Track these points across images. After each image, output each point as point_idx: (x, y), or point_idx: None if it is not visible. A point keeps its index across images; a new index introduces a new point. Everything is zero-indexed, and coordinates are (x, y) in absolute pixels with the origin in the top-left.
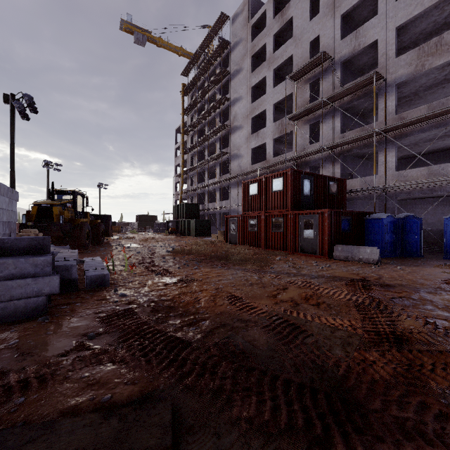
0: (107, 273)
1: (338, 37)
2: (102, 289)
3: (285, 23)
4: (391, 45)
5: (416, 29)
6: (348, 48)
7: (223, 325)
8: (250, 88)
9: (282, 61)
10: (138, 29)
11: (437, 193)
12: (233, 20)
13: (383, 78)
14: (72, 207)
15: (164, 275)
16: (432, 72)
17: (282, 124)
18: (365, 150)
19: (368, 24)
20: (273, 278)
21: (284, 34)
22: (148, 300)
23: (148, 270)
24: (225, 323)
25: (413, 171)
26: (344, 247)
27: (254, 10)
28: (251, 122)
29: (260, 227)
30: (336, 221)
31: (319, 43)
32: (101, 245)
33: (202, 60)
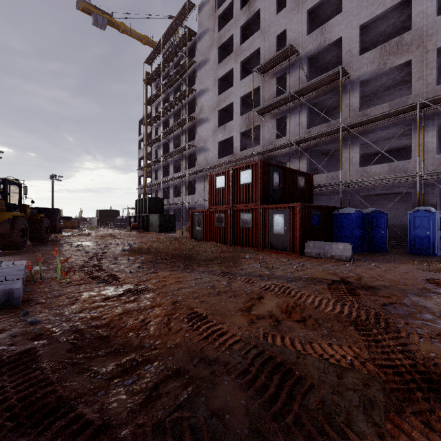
0: (16, 288)
1: (304, 32)
2: (6, 311)
3: (252, 15)
4: (356, 42)
5: (377, 31)
6: (314, 43)
7: (178, 372)
8: (217, 80)
9: (249, 54)
10: (98, 10)
11: (398, 188)
12: (199, 9)
13: (348, 74)
14: (2, 199)
15: (108, 284)
16: (392, 72)
17: (249, 117)
18: (329, 147)
19: (333, 20)
20: (244, 283)
21: (251, 27)
22: (68, 329)
23: (88, 276)
24: (180, 367)
25: (376, 168)
26: (316, 244)
27: (220, 1)
28: (218, 115)
29: (227, 222)
30: (307, 216)
31: (285, 38)
32: (45, 244)
33: (167, 48)
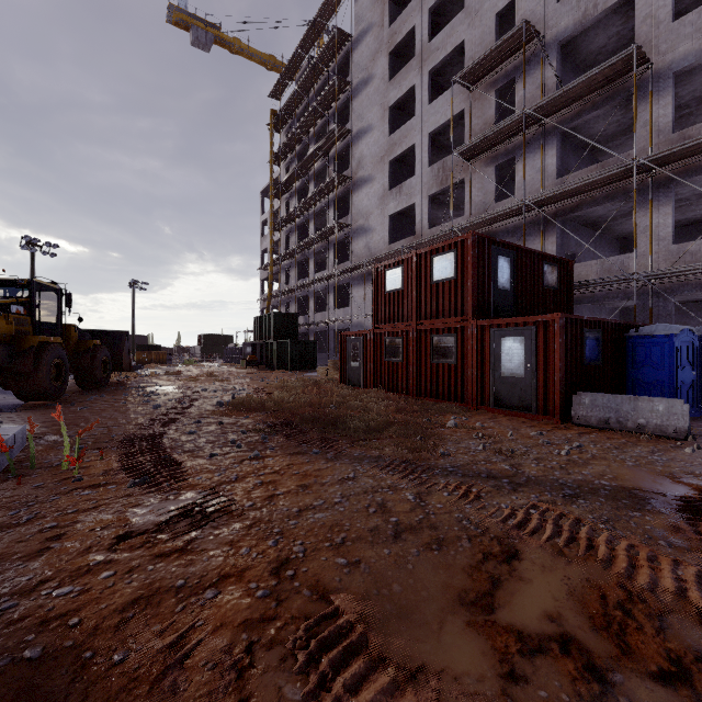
0: None
1: None
2: None
3: None
4: None
5: None
6: (572, 14)
7: None
8: (387, 110)
9: (444, 55)
10: (199, 21)
11: None
12: None
13: (648, 62)
14: (26, 314)
15: (151, 489)
16: None
17: (444, 167)
18: (602, 210)
19: None
20: (458, 500)
21: (447, 10)
22: None
23: (122, 465)
24: None
25: None
26: (599, 399)
27: None
28: (388, 169)
29: (408, 354)
30: (575, 341)
31: (513, 18)
32: (102, 389)
33: (304, 69)
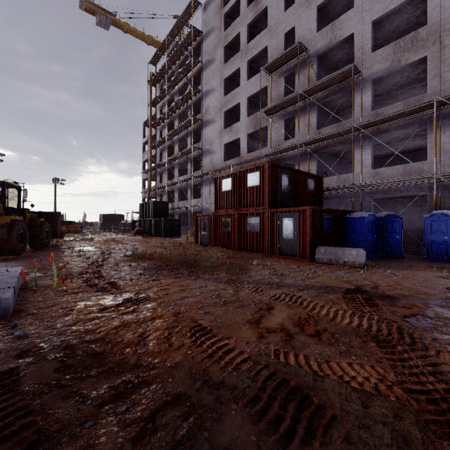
0: (5, 297)
1: (314, 29)
2: None
3: (260, 13)
4: (368, 39)
5: (390, 26)
6: (324, 40)
7: (178, 397)
8: (223, 80)
9: (256, 52)
10: (101, 10)
11: (413, 191)
12: (204, 7)
13: (360, 72)
14: (0, 202)
15: (107, 293)
16: (406, 69)
17: (256, 118)
18: (340, 148)
19: (344, 16)
20: (252, 292)
21: (258, 25)
22: (58, 345)
23: (86, 284)
24: (181, 391)
25: (389, 169)
26: (328, 249)
27: None
28: (224, 116)
29: (234, 227)
30: (318, 220)
31: (294, 36)
32: (45, 249)
33: (172, 48)
